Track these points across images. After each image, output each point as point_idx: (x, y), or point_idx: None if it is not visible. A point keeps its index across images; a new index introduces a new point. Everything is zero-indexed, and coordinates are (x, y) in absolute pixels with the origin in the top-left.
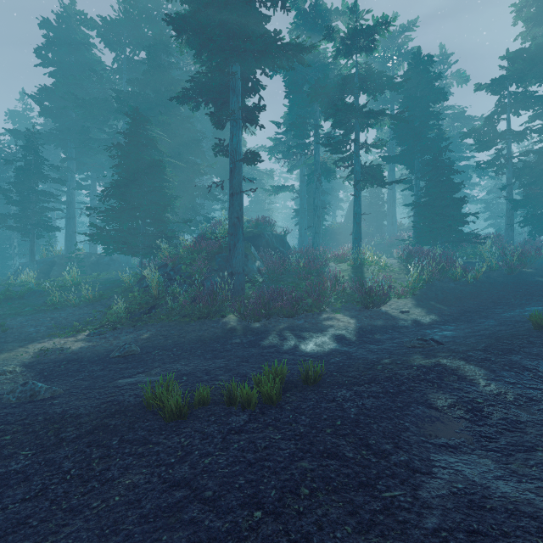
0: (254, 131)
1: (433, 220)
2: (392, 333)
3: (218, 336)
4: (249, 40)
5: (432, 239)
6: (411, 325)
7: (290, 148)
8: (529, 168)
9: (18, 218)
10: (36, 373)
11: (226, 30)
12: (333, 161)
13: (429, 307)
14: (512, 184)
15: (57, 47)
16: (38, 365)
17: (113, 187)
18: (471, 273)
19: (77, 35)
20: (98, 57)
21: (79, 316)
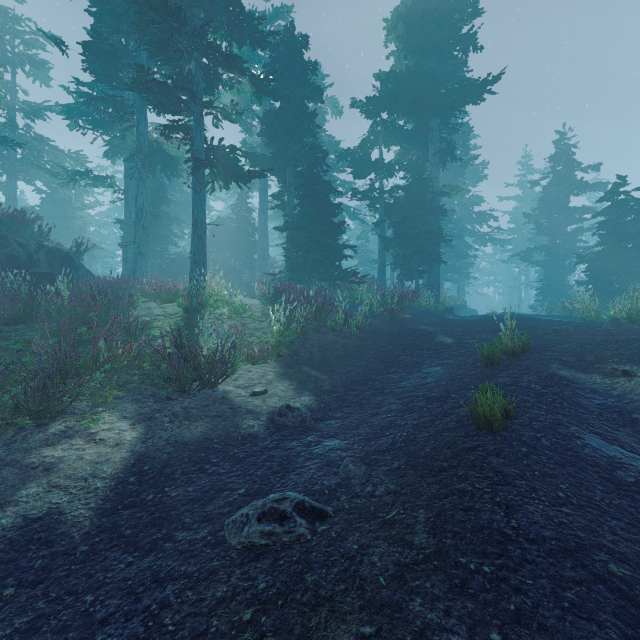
0: (46, 78)
1: (308, 248)
2: (215, 469)
3: None
4: None
5: (307, 275)
6: (266, 429)
7: (91, 99)
8: (399, 205)
9: None
10: None
11: None
12: (159, 126)
13: (301, 378)
14: (384, 222)
15: None
16: None
17: None
18: (353, 320)
19: None
20: None
21: None
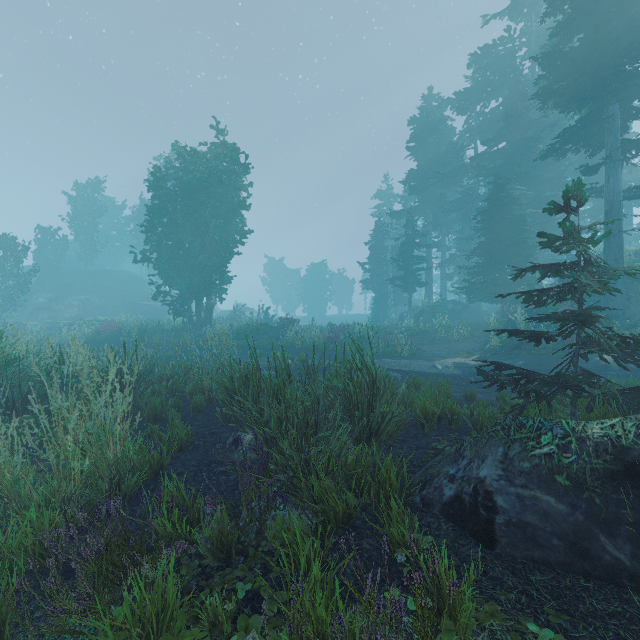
0: None
1: None
2: None
3: (590, 369)
4: (629, 78)
5: None
6: None
7: None
8: None
9: (403, 279)
10: (462, 370)
11: (600, 83)
12: None
13: None
14: None
15: (420, 135)
16: (460, 367)
17: (480, 248)
18: None
19: (434, 116)
20: (450, 125)
21: (462, 347)
